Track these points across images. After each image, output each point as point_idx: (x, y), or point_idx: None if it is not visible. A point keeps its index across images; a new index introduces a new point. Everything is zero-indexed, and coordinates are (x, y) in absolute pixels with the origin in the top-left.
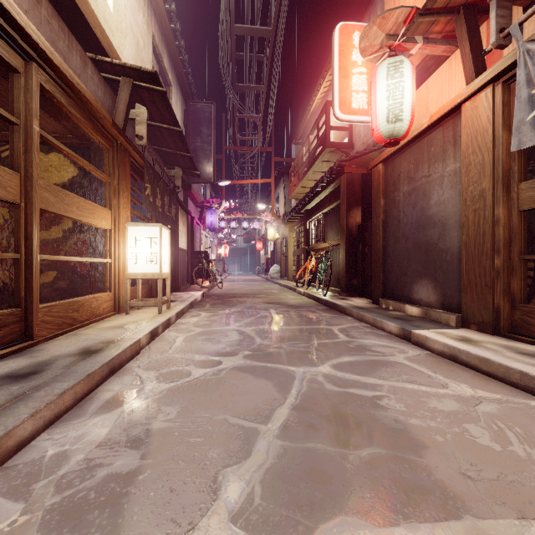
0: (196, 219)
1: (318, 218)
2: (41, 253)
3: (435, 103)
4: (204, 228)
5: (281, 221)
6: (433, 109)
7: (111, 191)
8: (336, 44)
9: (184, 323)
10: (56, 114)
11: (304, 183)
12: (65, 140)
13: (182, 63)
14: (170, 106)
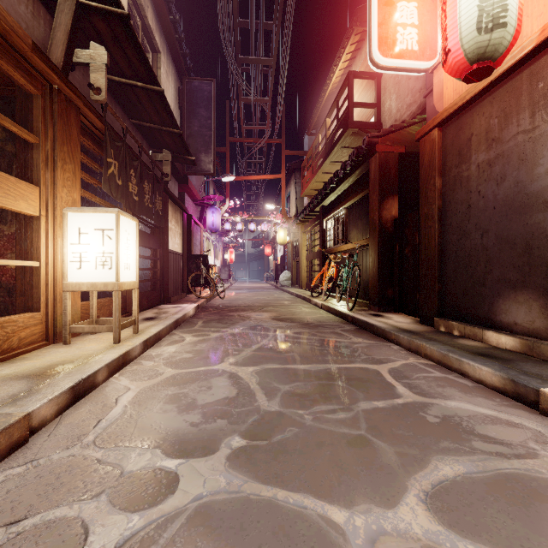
0: (194, 218)
1: (337, 215)
2: None
3: (538, 18)
4: (205, 229)
5: (292, 222)
6: (533, 29)
7: (40, 159)
8: None
9: (152, 358)
10: None
11: (319, 177)
12: None
13: (174, 27)
14: (139, 47)
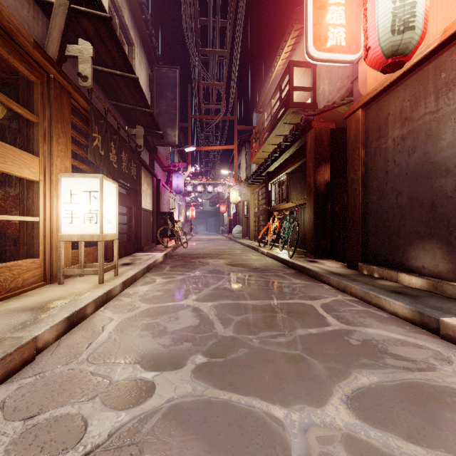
0: (162, 181)
1: (280, 179)
2: None
3: (442, 21)
4: (171, 191)
5: (243, 185)
6: (437, 30)
7: (39, 134)
8: None
9: (130, 295)
10: None
11: (265, 147)
12: None
13: (145, 24)
14: (119, 43)
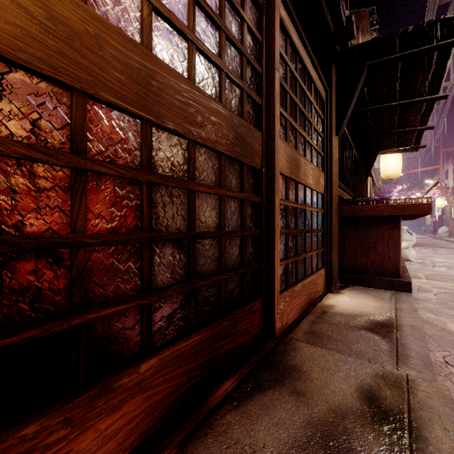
0: None
1: None
2: None
3: None
4: None
5: (449, 195)
6: None
7: None
8: None
9: None
10: None
11: None
12: None
13: None
14: None
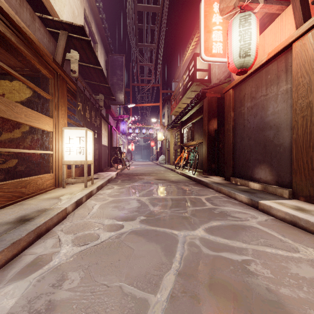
0: (113, 127)
1: (188, 126)
2: (7, 147)
3: (270, 46)
4: (119, 133)
5: (165, 129)
6: (268, 50)
7: (53, 106)
8: (202, 11)
9: (102, 194)
10: (12, 52)
11: (180, 105)
12: (23, 72)
13: (104, 30)
14: (93, 51)
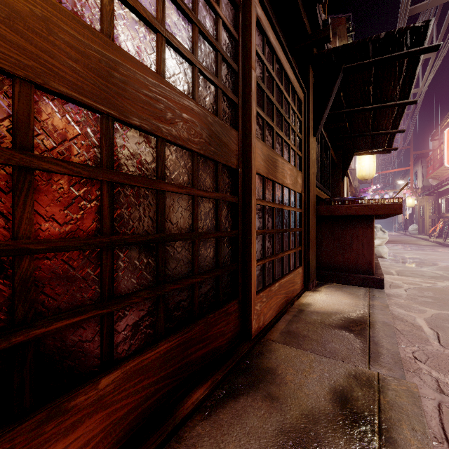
0: None
1: (446, 198)
2: None
3: None
4: None
5: (418, 195)
6: None
7: None
8: (445, 138)
9: None
10: None
11: (438, 171)
12: None
13: None
14: None
